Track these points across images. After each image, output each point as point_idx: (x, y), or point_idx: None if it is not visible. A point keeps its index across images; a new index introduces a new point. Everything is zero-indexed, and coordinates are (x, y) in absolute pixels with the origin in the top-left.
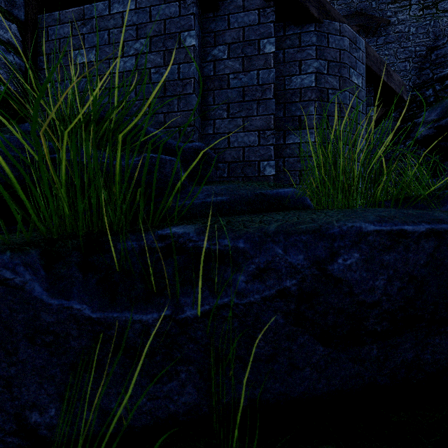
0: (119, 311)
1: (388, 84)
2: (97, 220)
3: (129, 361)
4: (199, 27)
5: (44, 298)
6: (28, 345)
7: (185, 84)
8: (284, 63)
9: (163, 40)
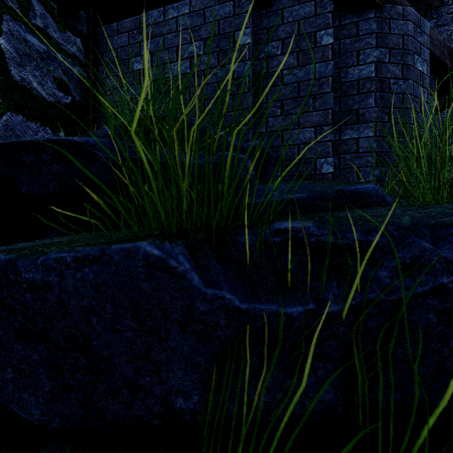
0: (263, 303)
1: (452, 69)
2: (195, 216)
3: (269, 354)
4: (252, 25)
5: (201, 287)
6: (179, 332)
7: (239, 83)
8: (340, 54)
9: (217, 40)
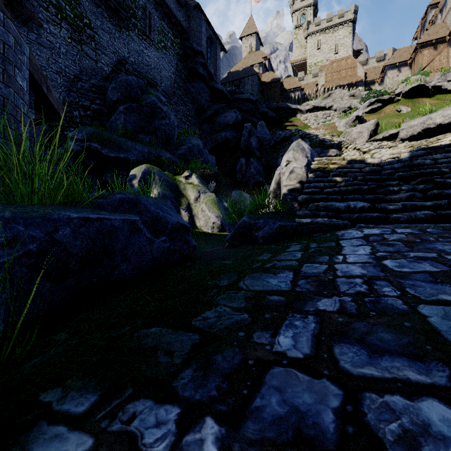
0: None
1: (48, 97)
2: None
3: None
4: None
5: None
6: None
7: None
8: None
9: None
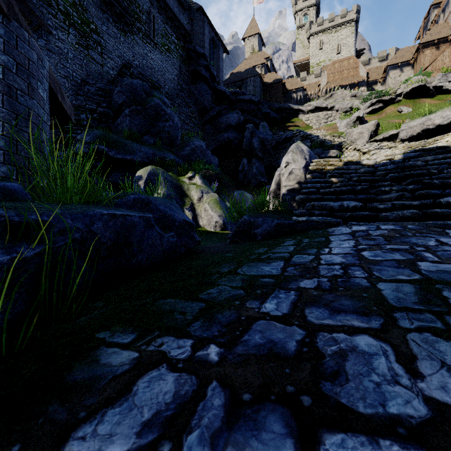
0: None
1: (62, 104)
2: None
3: None
4: None
5: None
6: None
7: None
8: None
9: None
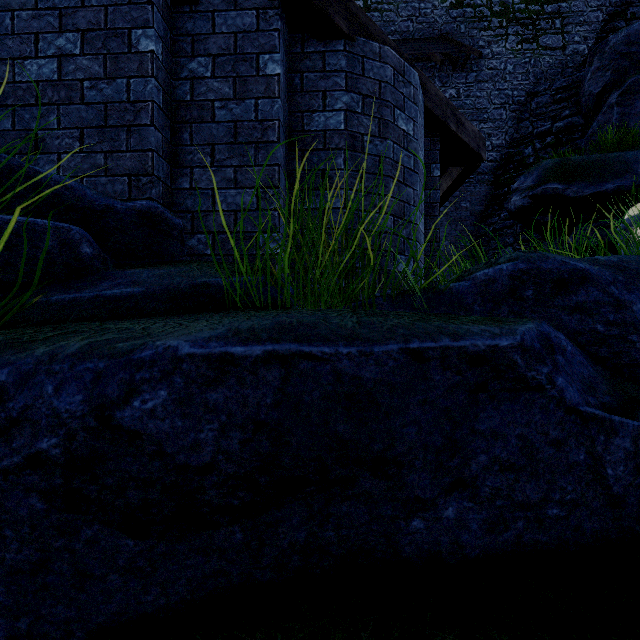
0: None
1: (458, 135)
2: None
3: None
4: (167, 25)
5: None
6: None
7: (138, 109)
8: (302, 92)
9: (103, 37)
